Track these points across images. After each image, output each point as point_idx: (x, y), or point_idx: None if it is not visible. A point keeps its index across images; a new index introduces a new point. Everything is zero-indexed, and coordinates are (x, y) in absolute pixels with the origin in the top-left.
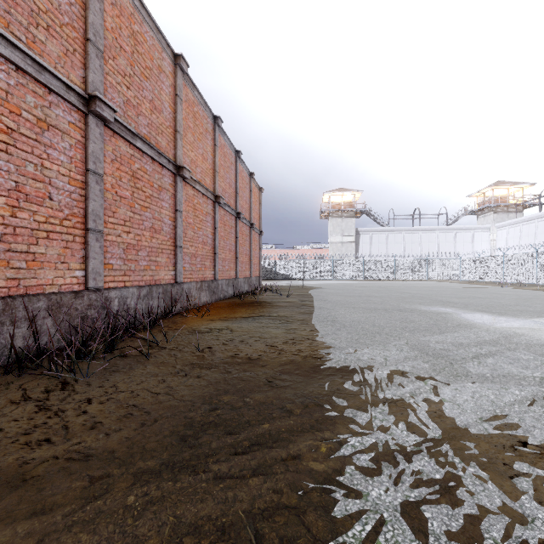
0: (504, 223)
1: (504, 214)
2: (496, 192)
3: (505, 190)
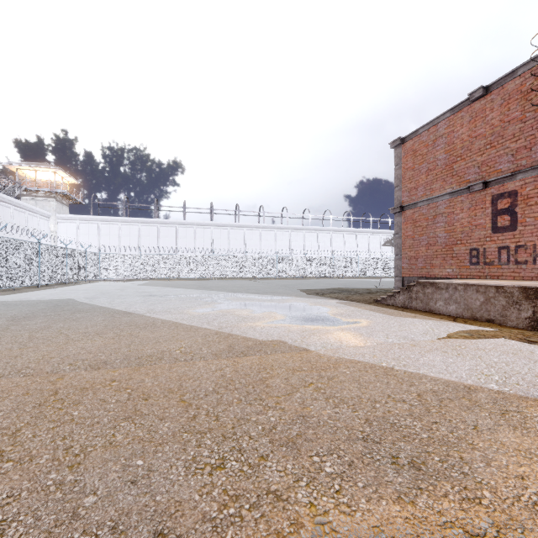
0: (76, 216)
1: (61, 205)
2: (41, 174)
3: (51, 177)
